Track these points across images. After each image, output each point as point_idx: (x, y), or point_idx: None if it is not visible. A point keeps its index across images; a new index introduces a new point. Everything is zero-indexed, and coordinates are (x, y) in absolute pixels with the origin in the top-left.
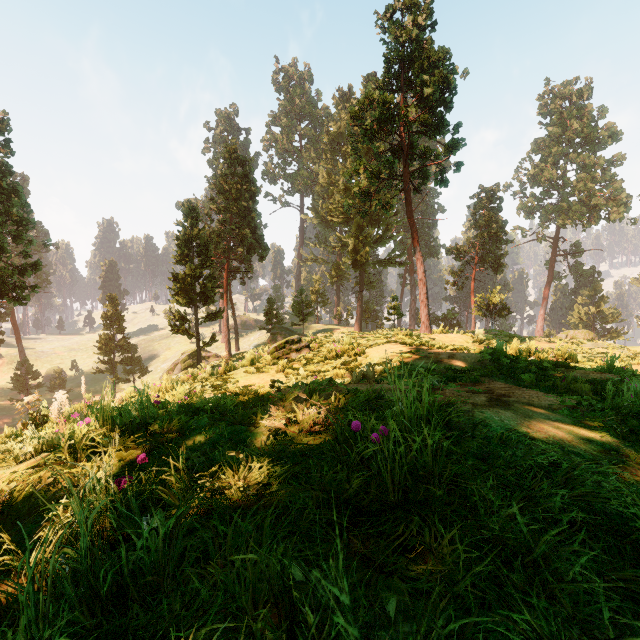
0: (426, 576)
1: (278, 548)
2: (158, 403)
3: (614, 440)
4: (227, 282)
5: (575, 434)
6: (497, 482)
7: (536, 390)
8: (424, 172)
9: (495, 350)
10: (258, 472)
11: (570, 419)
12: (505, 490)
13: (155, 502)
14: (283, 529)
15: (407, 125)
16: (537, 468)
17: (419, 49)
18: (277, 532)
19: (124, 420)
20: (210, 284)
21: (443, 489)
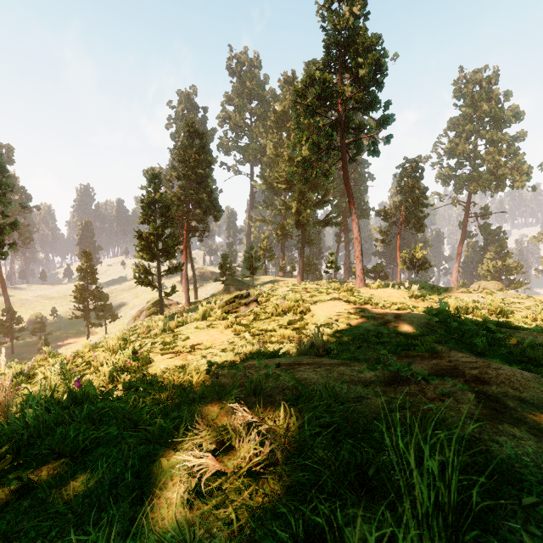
0: None
1: None
2: (78, 386)
3: None
4: (186, 240)
5: None
6: None
7: (495, 360)
8: (358, 144)
9: (439, 310)
10: None
11: None
12: None
13: None
14: None
15: (344, 101)
16: None
17: (354, 36)
18: None
19: (12, 427)
20: (171, 241)
21: None
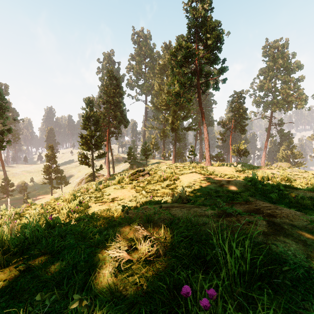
0: None
1: None
2: (51, 219)
3: None
4: (108, 138)
5: None
6: None
7: (282, 205)
8: (207, 83)
9: (251, 178)
10: None
11: None
12: None
13: None
14: None
15: (199, 59)
16: None
17: (205, 21)
18: None
19: (18, 239)
20: (99, 139)
21: None
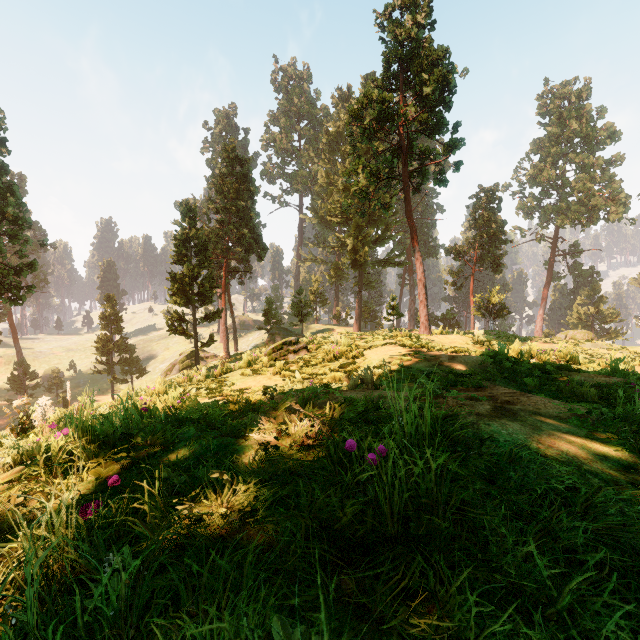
0: (431, 633)
1: (259, 592)
2: (145, 410)
3: (630, 455)
4: (225, 282)
5: (589, 449)
6: (509, 512)
7: (540, 395)
8: (423, 172)
9: (497, 352)
10: (243, 494)
11: (580, 430)
12: (518, 519)
13: (129, 528)
14: (267, 566)
15: (406, 124)
16: (553, 493)
17: (418, 48)
18: (259, 572)
19: (106, 430)
20: (208, 284)
21: (448, 519)
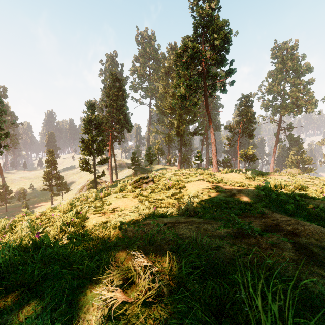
0: None
1: None
2: (38, 237)
3: None
4: (111, 143)
5: None
6: None
7: (301, 218)
8: (214, 86)
9: (264, 187)
10: None
11: None
12: None
13: None
14: None
15: (206, 60)
16: None
17: (212, 20)
18: None
19: None
20: (101, 144)
21: None
